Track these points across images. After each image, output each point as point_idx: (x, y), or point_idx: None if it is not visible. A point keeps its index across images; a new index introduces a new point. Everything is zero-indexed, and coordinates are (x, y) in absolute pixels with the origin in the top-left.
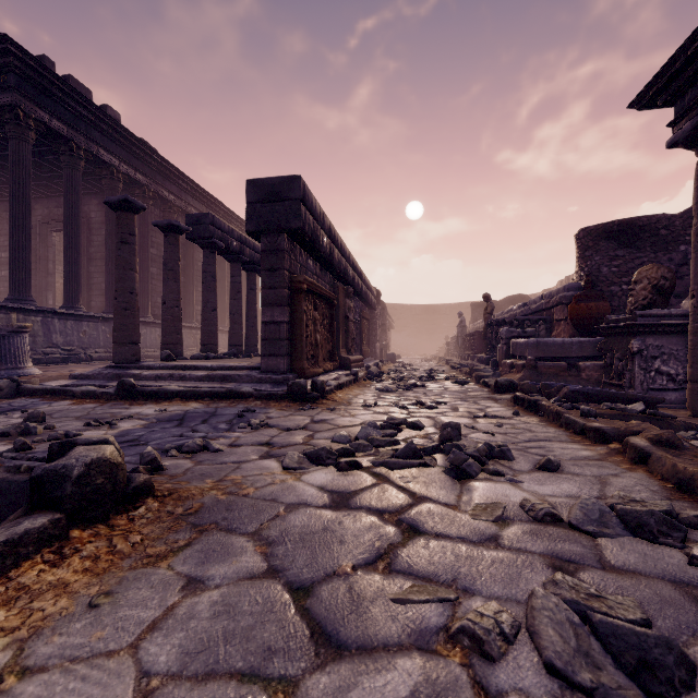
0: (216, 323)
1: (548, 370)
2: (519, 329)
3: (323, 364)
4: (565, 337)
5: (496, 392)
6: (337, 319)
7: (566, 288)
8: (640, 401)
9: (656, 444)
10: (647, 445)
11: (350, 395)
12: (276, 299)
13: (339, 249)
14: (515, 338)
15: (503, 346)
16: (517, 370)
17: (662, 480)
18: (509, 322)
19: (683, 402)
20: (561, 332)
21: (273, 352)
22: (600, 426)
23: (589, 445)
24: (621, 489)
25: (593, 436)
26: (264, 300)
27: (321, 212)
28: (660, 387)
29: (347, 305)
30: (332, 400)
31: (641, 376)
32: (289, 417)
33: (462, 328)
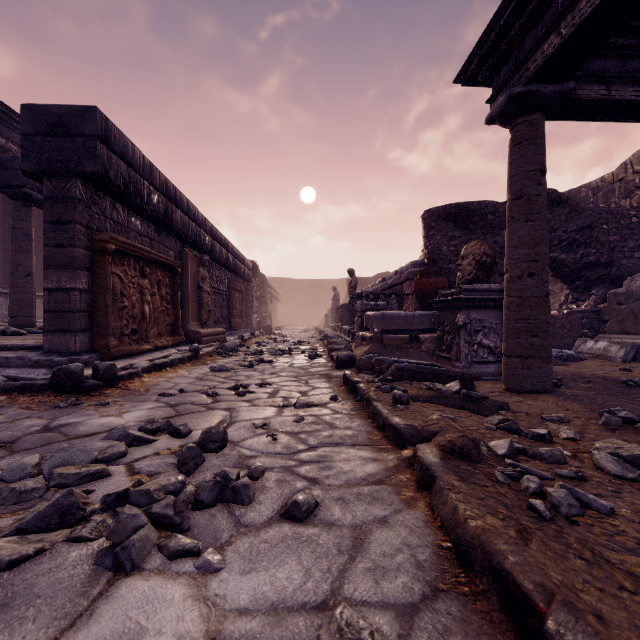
0: (31, 290)
1: (392, 342)
2: (373, 303)
3: (155, 340)
4: (412, 310)
5: (337, 367)
6: (186, 288)
7: (413, 264)
8: (457, 380)
9: (448, 455)
10: (434, 462)
11: (163, 378)
12: (64, 260)
13: (186, 211)
14: (369, 311)
15: (358, 318)
16: (366, 342)
17: (441, 529)
18: (366, 295)
19: (501, 374)
20: (409, 305)
21: (60, 327)
22: (398, 424)
23: (383, 450)
24: (374, 564)
25: (391, 436)
26: (48, 261)
27: (146, 162)
28: (482, 360)
29: (200, 275)
30: (123, 388)
31: (466, 350)
32: (18, 421)
33: (336, 301)
